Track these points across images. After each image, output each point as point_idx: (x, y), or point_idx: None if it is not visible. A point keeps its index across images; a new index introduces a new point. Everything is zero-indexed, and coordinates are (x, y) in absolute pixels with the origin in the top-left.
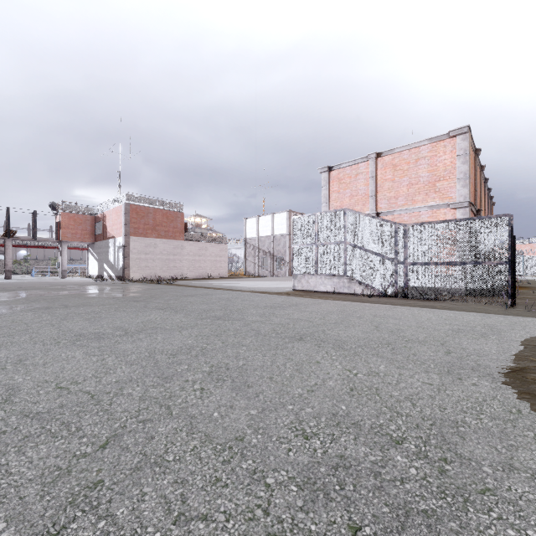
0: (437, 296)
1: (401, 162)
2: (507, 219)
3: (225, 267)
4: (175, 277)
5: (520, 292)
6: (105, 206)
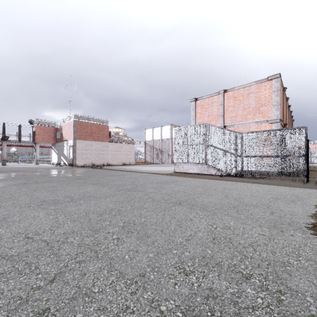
0: (261, 176)
1: (239, 95)
2: (303, 130)
3: (133, 158)
4: (103, 164)
5: (310, 173)
6: (61, 122)
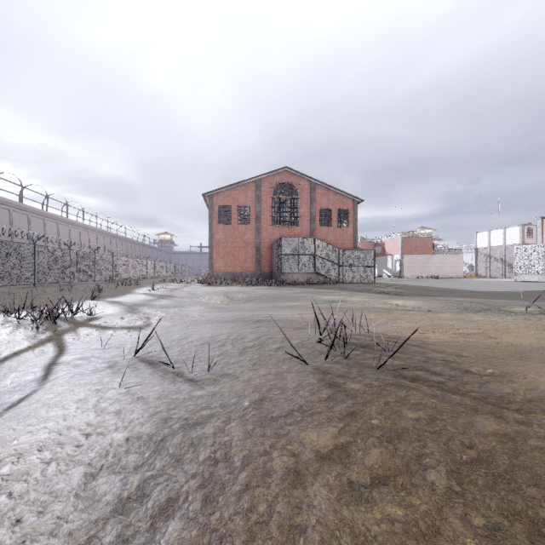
0: None
1: None
2: None
3: (461, 271)
4: (427, 277)
5: None
6: (383, 238)
